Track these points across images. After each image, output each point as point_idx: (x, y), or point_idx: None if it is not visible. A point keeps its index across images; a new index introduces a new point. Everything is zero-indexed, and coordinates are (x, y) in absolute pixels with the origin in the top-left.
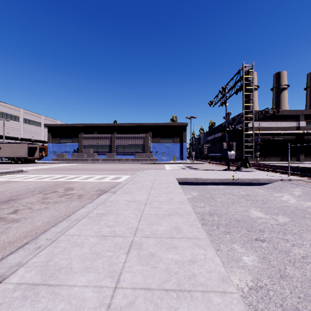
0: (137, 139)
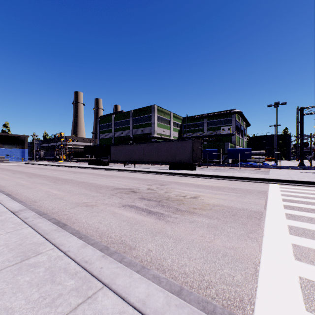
0: None
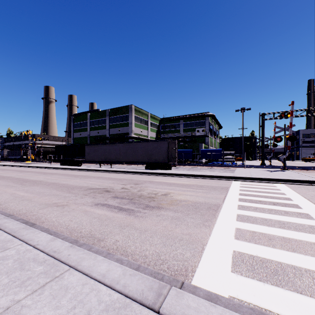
0: None
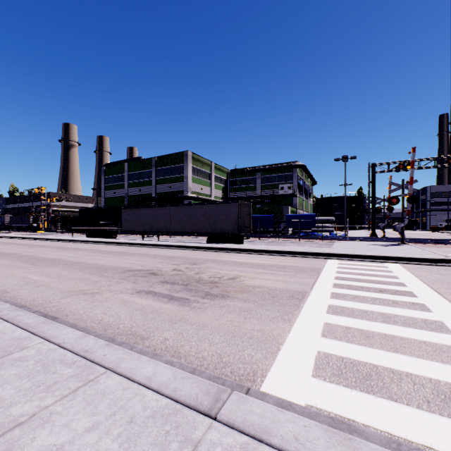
0: None
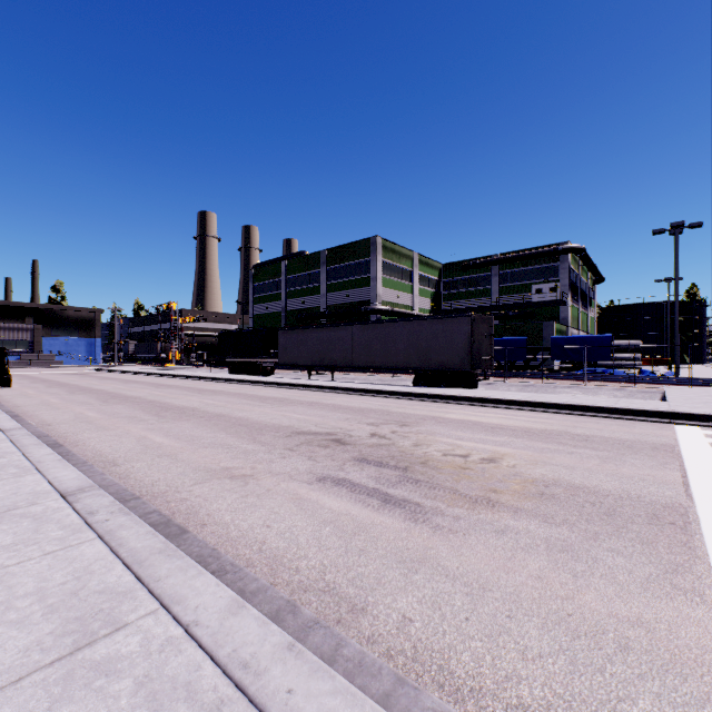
0: (19, 332)
